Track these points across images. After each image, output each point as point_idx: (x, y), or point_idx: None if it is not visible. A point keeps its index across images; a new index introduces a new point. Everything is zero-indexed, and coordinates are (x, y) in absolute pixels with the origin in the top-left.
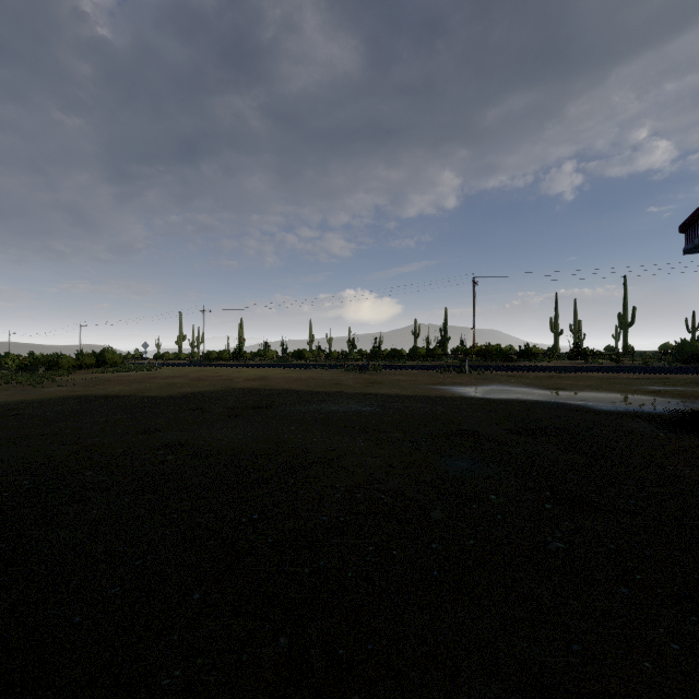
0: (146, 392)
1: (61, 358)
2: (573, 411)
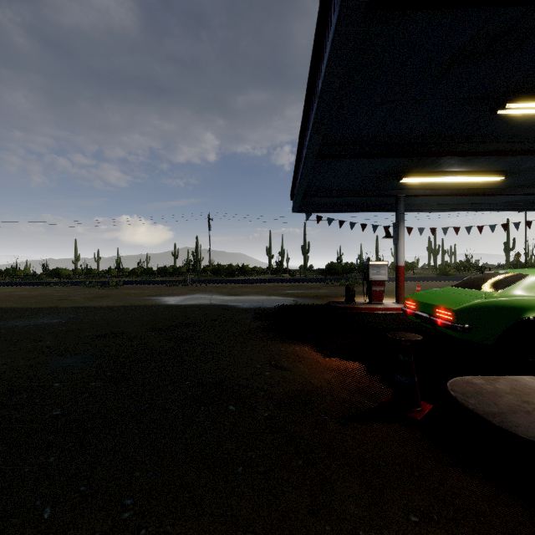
0: None
1: None
2: (222, 310)
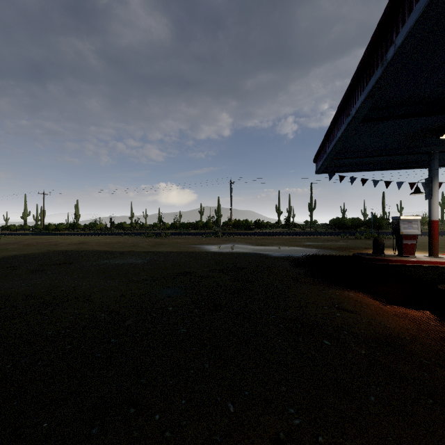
0: None
1: None
2: (259, 257)
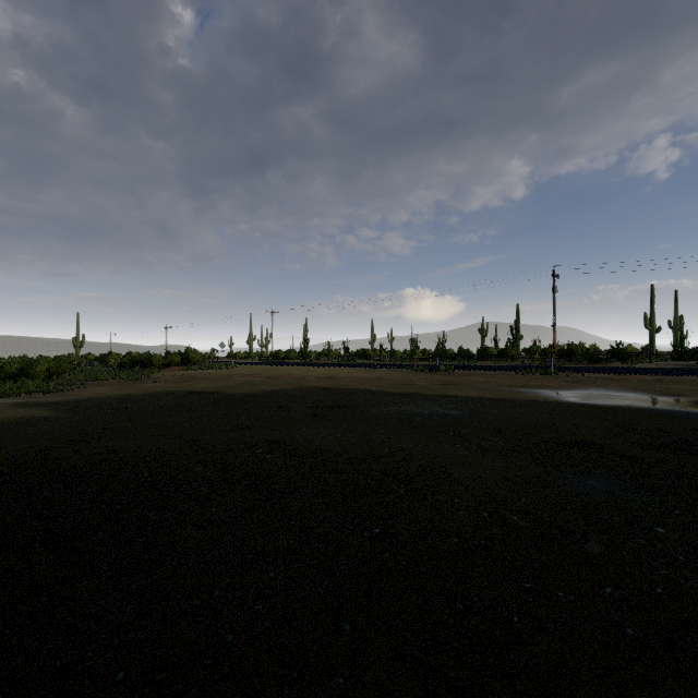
0: (229, 389)
1: (153, 357)
2: None
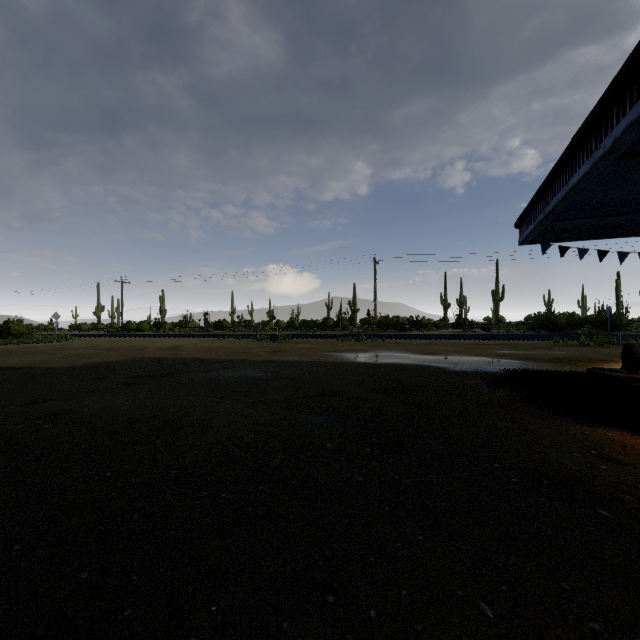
0: (48, 363)
1: None
2: (432, 372)
